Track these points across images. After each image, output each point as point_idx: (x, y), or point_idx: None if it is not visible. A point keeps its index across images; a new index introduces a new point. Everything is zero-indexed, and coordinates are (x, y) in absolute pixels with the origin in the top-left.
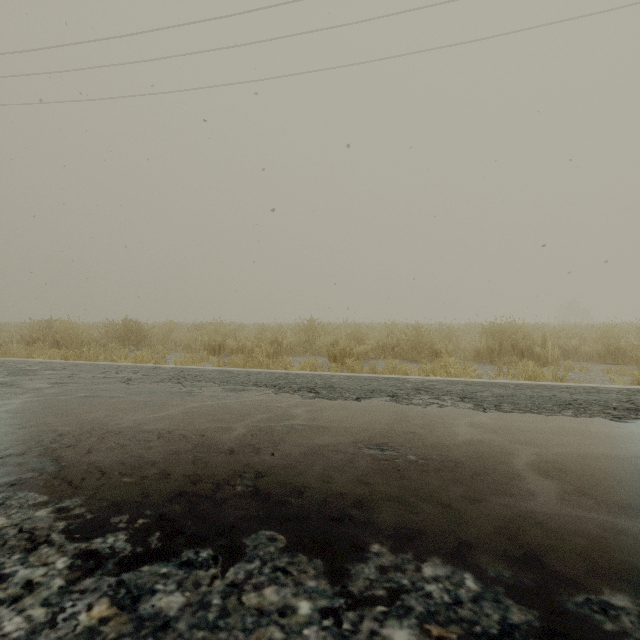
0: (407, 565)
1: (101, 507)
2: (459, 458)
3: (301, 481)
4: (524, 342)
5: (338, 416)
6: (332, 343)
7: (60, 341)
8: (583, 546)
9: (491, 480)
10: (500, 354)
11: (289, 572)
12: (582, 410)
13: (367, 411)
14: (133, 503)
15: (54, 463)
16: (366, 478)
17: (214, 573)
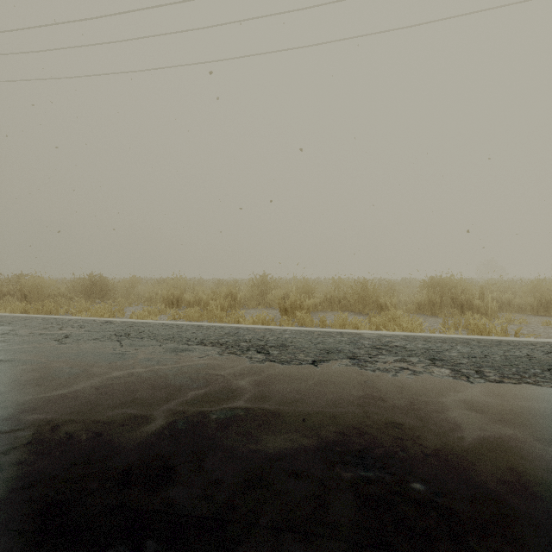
0: None
1: None
2: (496, 489)
3: None
4: (463, 295)
5: (293, 391)
6: (283, 296)
7: (27, 295)
8: None
9: None
10: (441, 307)
11: None
12: None
13: (328, 382)
14: None
15: None
16: None
17: None
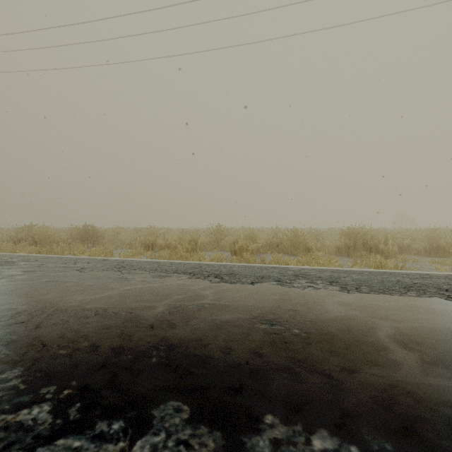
0: (298, 437)
1: (35, 378)
2: (333, 332)
3: (206, 353)
4: (372, 241)
5: (237, 296)
6: (233, 242)
7: (37, 240)
8: (451, 416)
9: (362, 351)
10: (354, 250)
11: (191, 446)
12: (422, 291)
13: (259, 292)
14: (63, 374)
15: (6, 337)
16: (259, 350)
17: (122, 447)
